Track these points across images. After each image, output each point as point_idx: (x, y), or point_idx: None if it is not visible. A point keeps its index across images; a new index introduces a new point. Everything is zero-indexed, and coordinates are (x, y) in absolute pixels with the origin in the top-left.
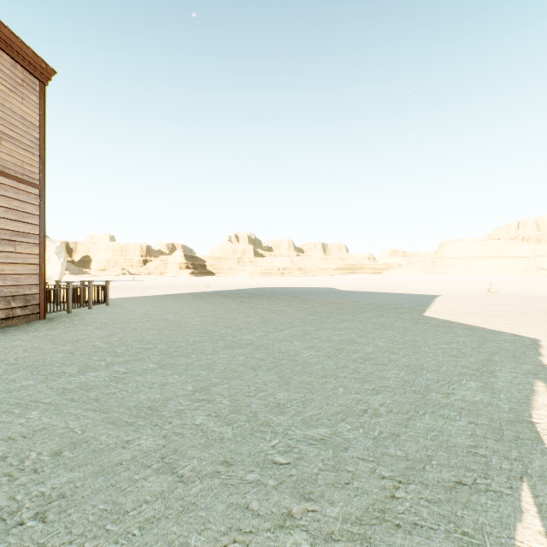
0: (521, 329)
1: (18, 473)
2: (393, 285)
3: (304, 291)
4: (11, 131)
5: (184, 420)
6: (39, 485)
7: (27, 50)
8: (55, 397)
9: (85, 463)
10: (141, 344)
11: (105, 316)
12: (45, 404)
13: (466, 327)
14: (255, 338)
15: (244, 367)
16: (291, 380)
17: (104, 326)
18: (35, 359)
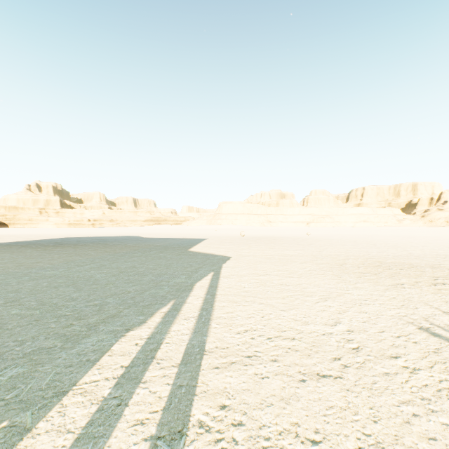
0: (230, 253)
1: None
2: (184, 233)
3: (111, 239)
4: None
5: (1, 314)
6: None
7: None
8: None
9: None
10: None
11: None
12: None
13: (205, 255)
14: (58, 272)
15: (47, 287)
16: (84, 288)
17: None
18: None
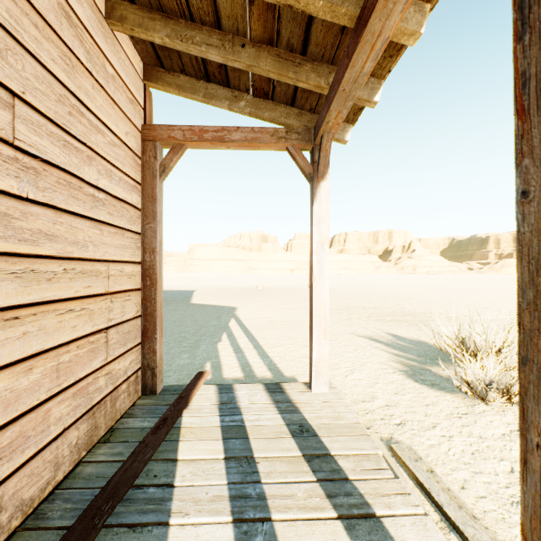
0: (233, 304)
1: None
2: None
3: None
4: None
5: None
6: None
7: None
8: None
9: None
10: None
11: None
12: None
13: (212, 306)
14: None
15: None
16: None
17: None
18: None
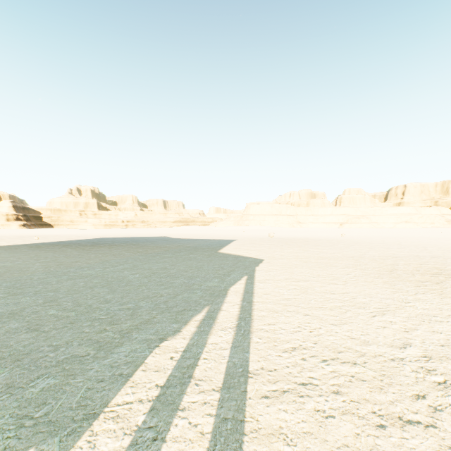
0: (261, 255)
1: None
2: (212, 234)
3: (143, 240)
4: None
5: (40, 314)
6: None
7: None
8: None
9: None
10: None
11: None
12: None
13: (235, 256)
14: (94, 272)
15: (84, 287)
16: (117, 290)
17: None
18: None
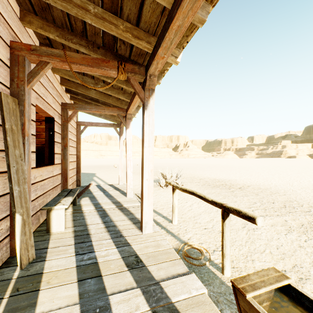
0: (93, 172)
1: None
2: None
3: None
4: None
5: None
6: None
7: None
8: None
9: None
10: None
11: None
12: None
13: (83, 173)
14: None
15: None
16: None
17: None
18: None
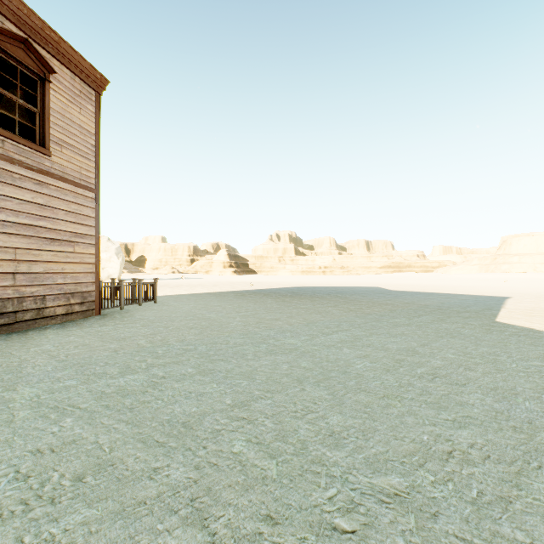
0: None
1: (34, 502)
2: (449, 285)
3: (348, 291)
4: (70, 139)
5: (220, 446)
6: (52, 524)
7: (84, 63)
8: (91, 401)
9: (105, 496)
10: (182, 344)
11: (152, 313)
12: (81, 410)
13: None
14: (299, 342)
15: (288, 377)
16: (345, 399)
17: (150, 324)
18: (83, 356)
